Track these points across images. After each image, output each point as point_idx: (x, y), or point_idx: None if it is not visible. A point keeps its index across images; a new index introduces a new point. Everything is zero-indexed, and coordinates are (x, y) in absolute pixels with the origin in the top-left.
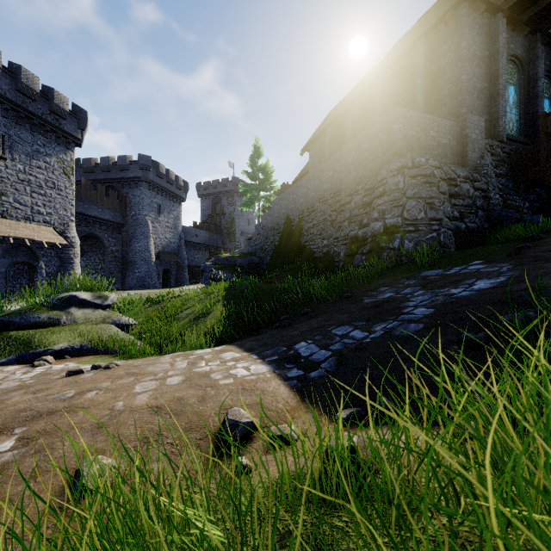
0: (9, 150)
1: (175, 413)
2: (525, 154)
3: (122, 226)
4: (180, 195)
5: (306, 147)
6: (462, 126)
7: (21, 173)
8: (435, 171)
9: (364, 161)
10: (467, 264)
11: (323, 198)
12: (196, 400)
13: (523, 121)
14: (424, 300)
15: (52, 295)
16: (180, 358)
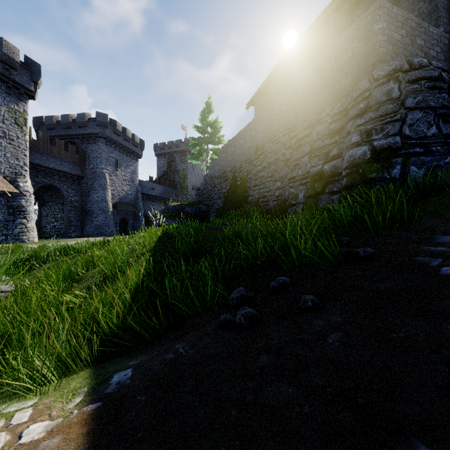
0: None
1: None
2: None
3: (81, 179)
4: (136, 152)
5: (251, 101)
6: None
7: None
8: (443, 74)
9: (328, 83)
10: None
11: (274, 137)
12: None
13: None
14: None
15: None
16: None
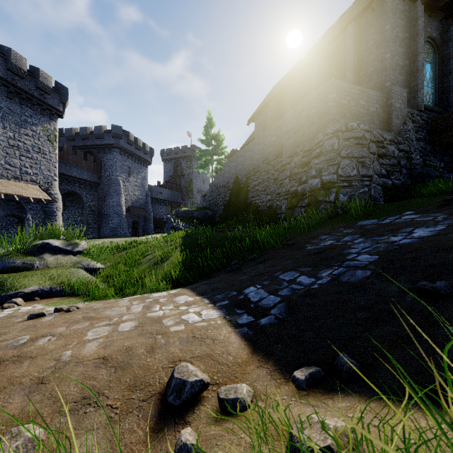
0: (1, 120)
1: (120, 366)
2: (441, 121)
3: (98, 185)
4: (147, 159)
5: (251, 118)
6: (388, 96)
7: (11, 139)
8: (365, 134)
9: (303, 127)
10: (400, 214)
11: (266, 160)
12: (145, 350)
13: (438, 94)
14: (365, 247)
15: (27, 243)
16: (137, 301)
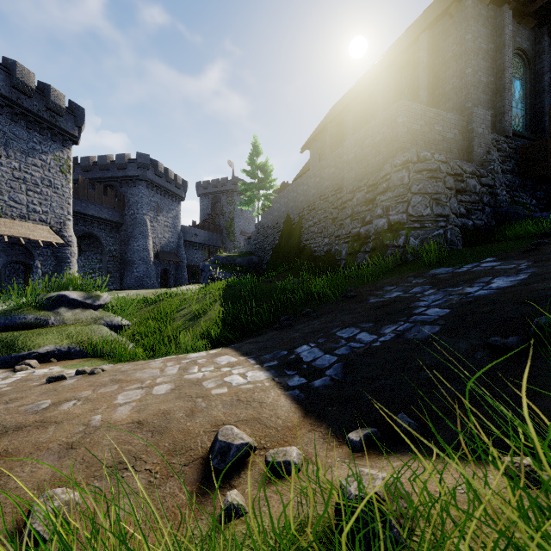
0: (4, 147)
1: (158, 431)
2: (532, 149)
3: (120, 226)
4: (179, 194)
5: (306, 145)
6: (468, 120)
7: (17, 171)
8: (441, 166)
9: (367, 156)
10: (479, 262)
11: (324, 195)
12: (184, 414)
13: (529, 117)
14: (436, 299)
15: (40, 295)
16: (171, 363)
